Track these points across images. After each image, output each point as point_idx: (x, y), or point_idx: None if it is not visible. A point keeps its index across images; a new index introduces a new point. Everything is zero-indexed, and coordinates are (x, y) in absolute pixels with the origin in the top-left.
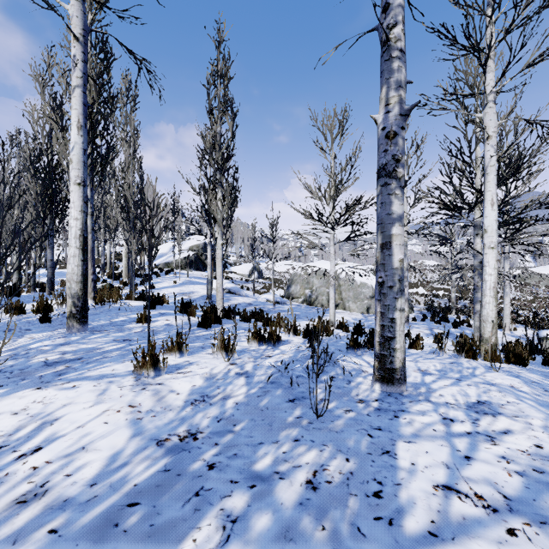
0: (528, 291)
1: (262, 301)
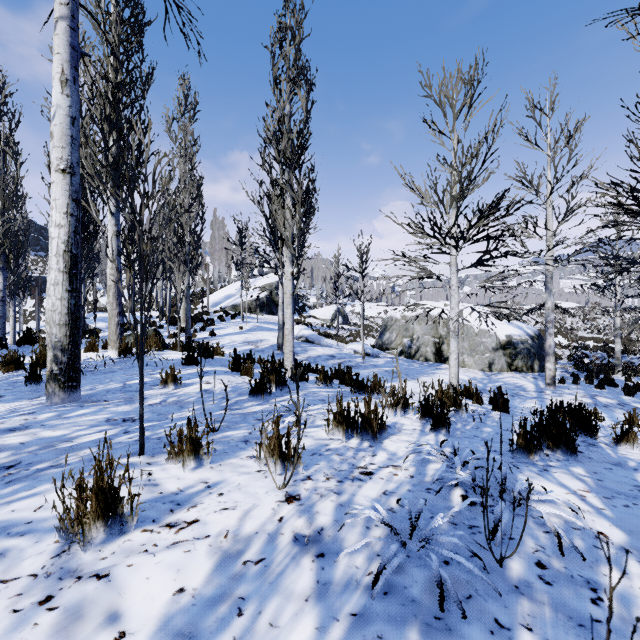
0: None
1: (347, 353)
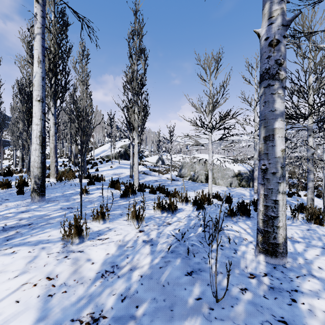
0: None
1: (164, 179)
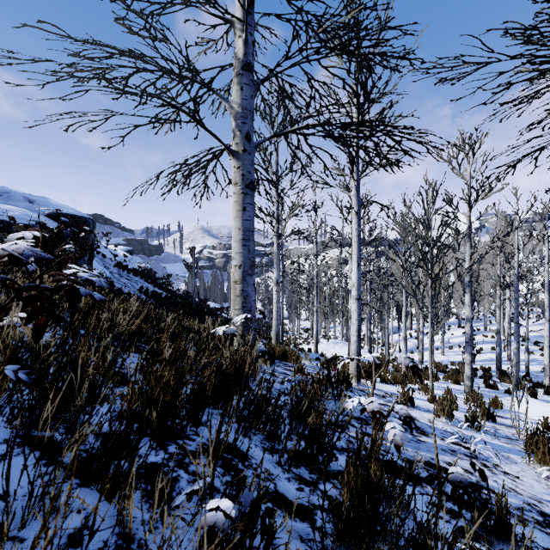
0: None
1: None
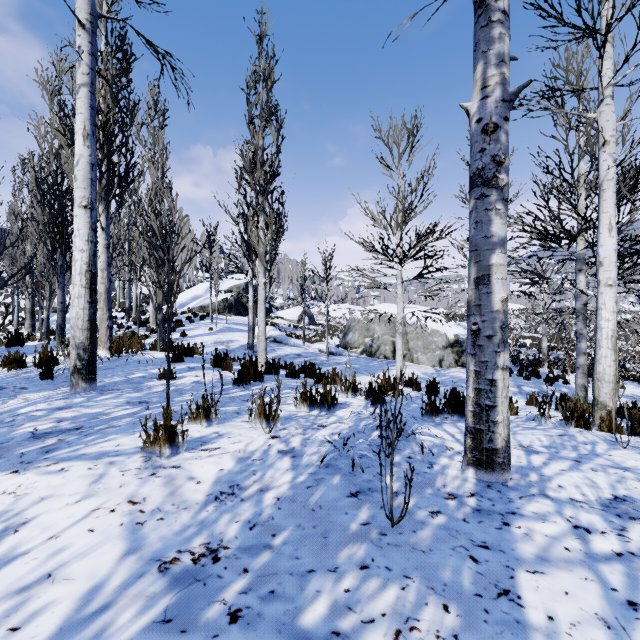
0: (636, 340)
1: (313, 352)
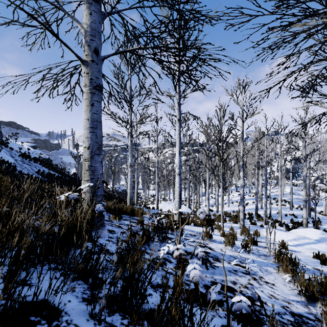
0: None
1: None
